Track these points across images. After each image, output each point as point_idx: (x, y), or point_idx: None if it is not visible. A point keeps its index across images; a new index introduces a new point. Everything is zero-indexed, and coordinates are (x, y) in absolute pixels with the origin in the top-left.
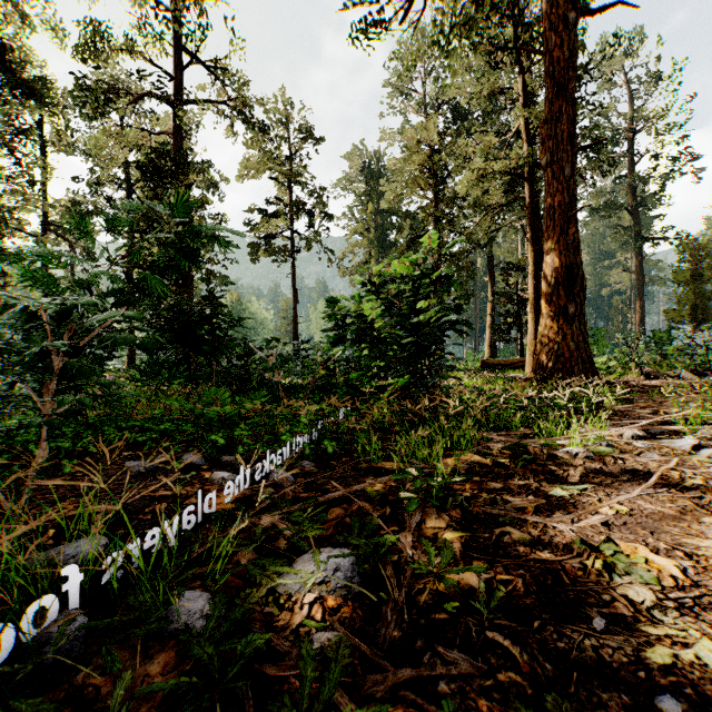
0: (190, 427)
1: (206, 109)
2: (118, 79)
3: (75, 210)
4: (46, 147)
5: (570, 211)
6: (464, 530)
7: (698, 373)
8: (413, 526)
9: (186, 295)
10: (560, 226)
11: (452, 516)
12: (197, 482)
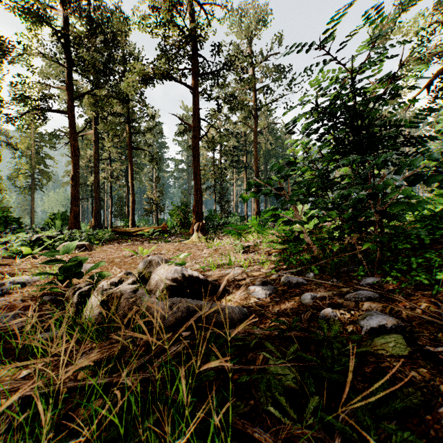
0: None
1: None
2: None
3: None
4: None
5: (98, 199)
6: None
7: None
8: None
9: None
10: (96, 202)
11: None
12: None
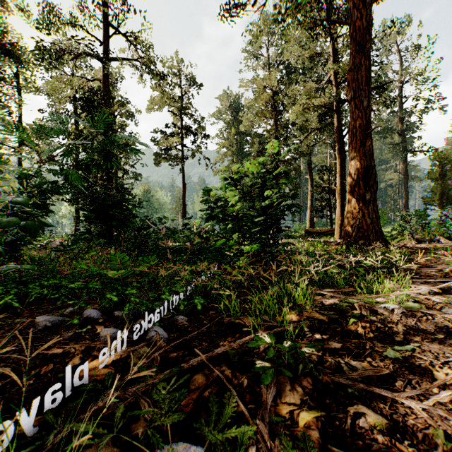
0: (95, 285)
1: (125, 64)
2: (68, 46)
3: (39, 131)
4: (21, 90)
5: (367, 130)
6: (318, 407)
7: (450, 239)
8: (269, 402)
9: (109, 186)
10: (360, 140)
11: (304, 387)
12: (88, 337)
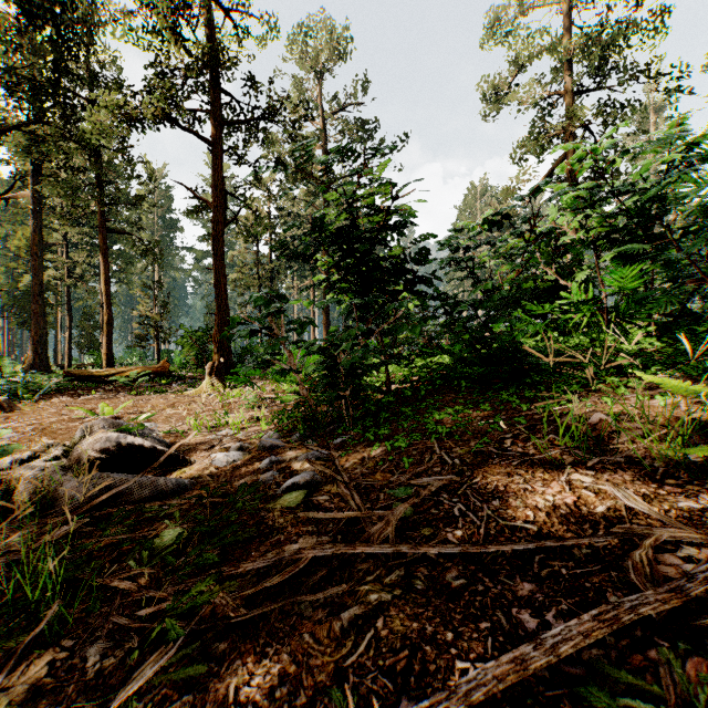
0: None
1: None
2: None
3: None
4: None
5: (42, 316)
6: None
7: None
8: None
9: None
10: (37, 321)
11: None
12: None
